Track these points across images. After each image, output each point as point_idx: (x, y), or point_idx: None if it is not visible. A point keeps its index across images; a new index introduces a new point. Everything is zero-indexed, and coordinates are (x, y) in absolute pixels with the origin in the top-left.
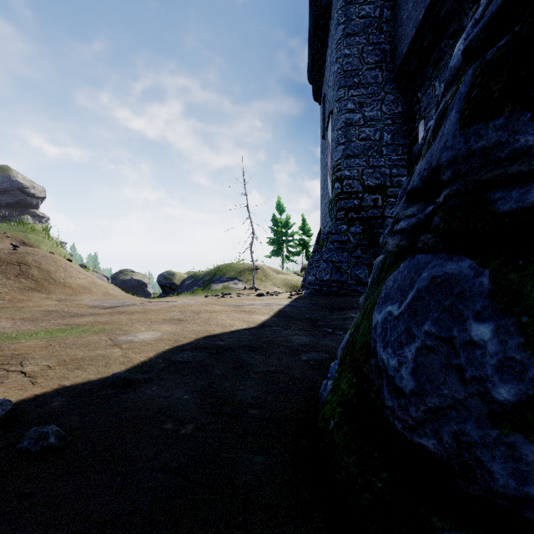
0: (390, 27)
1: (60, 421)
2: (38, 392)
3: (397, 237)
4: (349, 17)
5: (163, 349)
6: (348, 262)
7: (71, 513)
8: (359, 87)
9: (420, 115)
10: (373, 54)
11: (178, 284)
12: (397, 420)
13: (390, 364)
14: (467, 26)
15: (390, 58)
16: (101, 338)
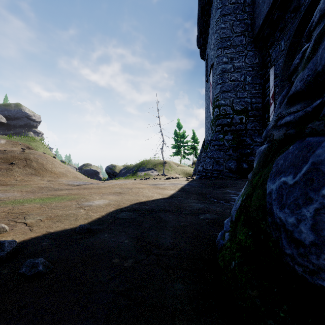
0: (250, 9)
1: (46, 255)
2: (34, 236)
3: (282, 128)
4: (224, 4)
5: (111, 210)
6: (224, 158)
7: (51, 321)
8: (230, 47)
9: (270, 64)
10: (239, 26)
11: (118, 172)
12: (297, 265)
13: (288, 221)
14: (304, 3)
15: (251, 29)
16: (72, 203)
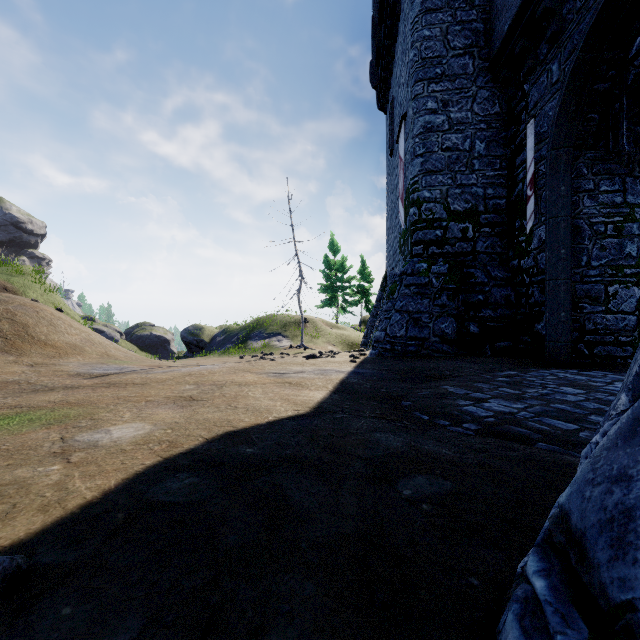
0: (483, 0)
1: None
2: None
3: None
4: None
5: (141, 465)
6: (430, 312)
7: None
8: (442, 79)
9: (527, 114)
10: (461, 36)
11: (208, 342)
12: None
13: None
14: None
15: (485, 42)
16: (48, 436)
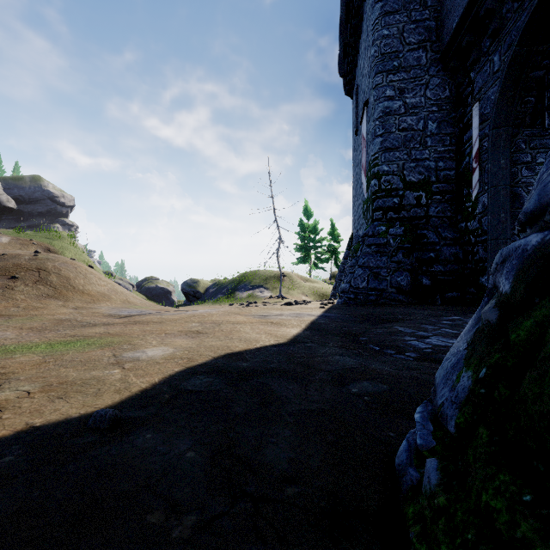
0: (435, 2)
1: None
2: None
3: None
4: None
5: (172, 371)
6: (387, 267)
7: None
8: (399, 71)
9: (473, 98)
10: (415, 33)
11: (202, 292)
12: None
13: None
14: None
15: (436, 36)
16: (104, 354)
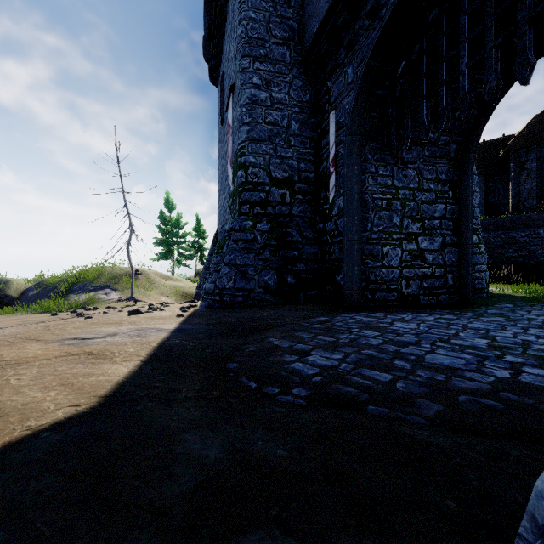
0: (298, 4)
1: None
2: None
3: None
4: None
5: None
6: (255, 266)
7: None
8: (266, 61)
9: (330, 106)
10: (281, 28)
11: (16, 297)
12: None
13: None
14: (387, 3)
15: (299, 39)
16: None
